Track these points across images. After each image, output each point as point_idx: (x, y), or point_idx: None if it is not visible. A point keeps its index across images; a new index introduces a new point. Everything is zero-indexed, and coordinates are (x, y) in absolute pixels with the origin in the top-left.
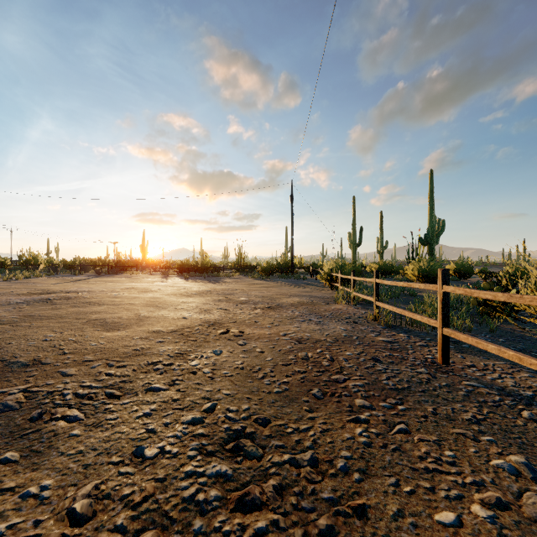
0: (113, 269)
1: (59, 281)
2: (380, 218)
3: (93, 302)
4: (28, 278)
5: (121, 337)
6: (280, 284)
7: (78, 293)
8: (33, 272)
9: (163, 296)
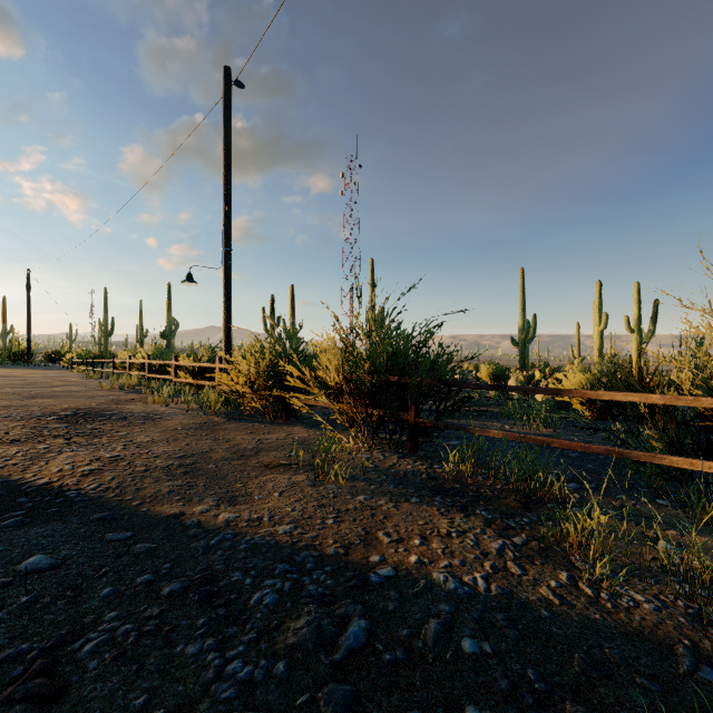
0: None
1: None
2: (140, 307)
3: None
4: None
5: None
6: (22, 369)
7: None
8: None
9: None
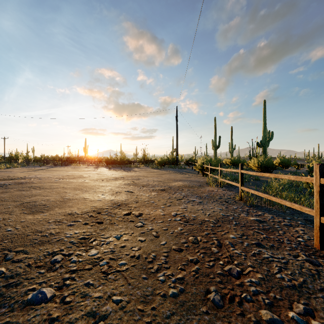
0: (64, 162)
1: (27, 170)
2: (231, 131)
3: (36, 186)
4: (9, 168)
5: (38, 221)
6: (169, 172)
7: (31, 179)
8: (14, 164)
9: (89, 181)
